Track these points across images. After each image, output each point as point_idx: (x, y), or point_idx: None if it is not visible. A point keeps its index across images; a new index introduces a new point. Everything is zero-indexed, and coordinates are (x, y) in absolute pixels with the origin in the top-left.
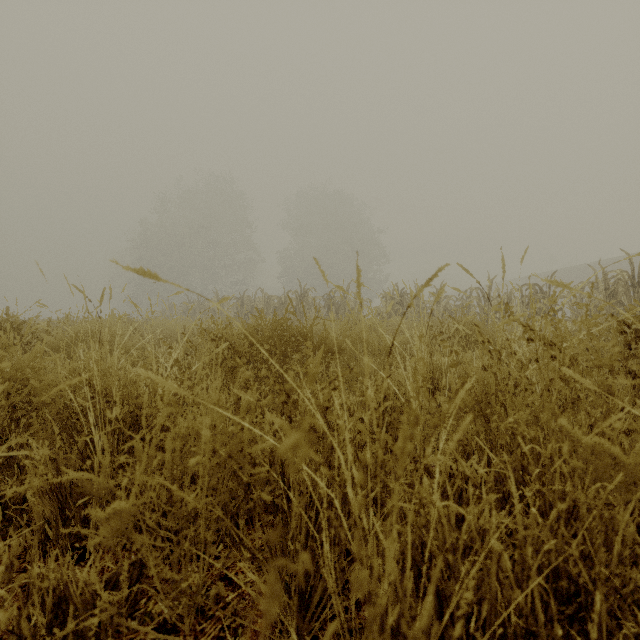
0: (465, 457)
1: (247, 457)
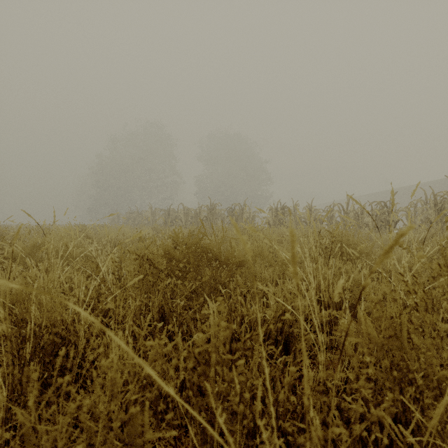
0: (375, 395)
1: (148, 444)
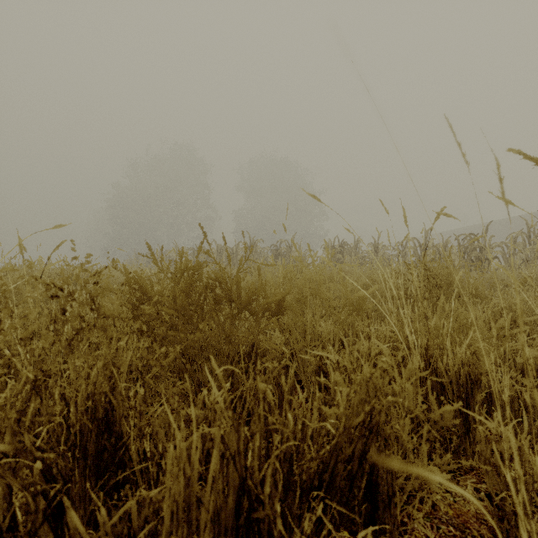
0: None
1: None
